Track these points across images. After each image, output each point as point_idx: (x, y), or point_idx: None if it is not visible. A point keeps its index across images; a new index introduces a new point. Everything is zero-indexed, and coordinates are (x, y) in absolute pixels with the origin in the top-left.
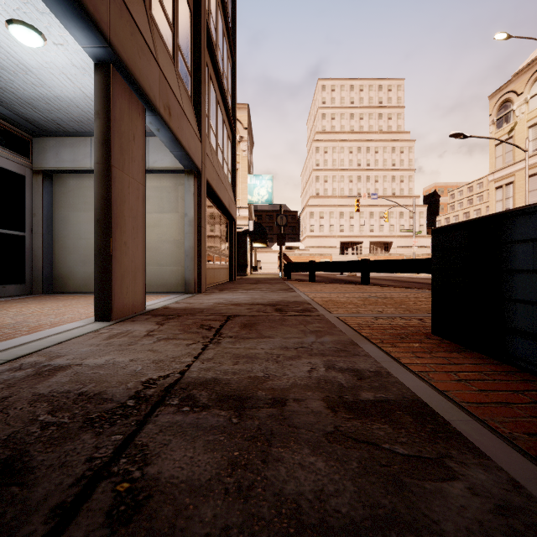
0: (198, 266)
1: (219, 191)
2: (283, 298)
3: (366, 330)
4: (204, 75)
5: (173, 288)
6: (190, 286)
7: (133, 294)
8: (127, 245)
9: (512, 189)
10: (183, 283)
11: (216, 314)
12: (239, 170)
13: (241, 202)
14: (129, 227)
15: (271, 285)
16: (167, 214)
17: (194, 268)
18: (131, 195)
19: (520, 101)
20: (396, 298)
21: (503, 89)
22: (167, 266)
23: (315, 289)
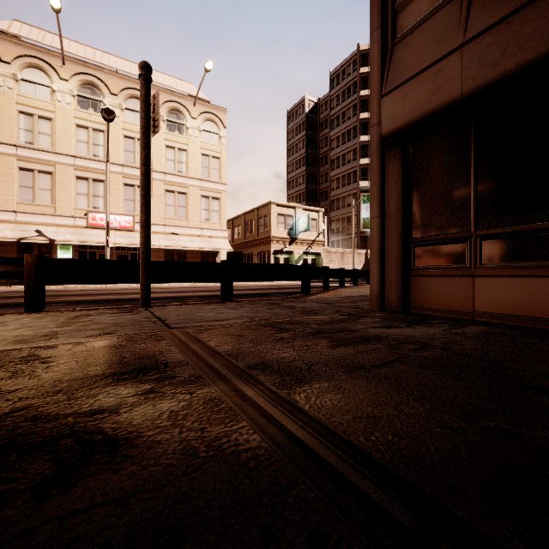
0: None
1: None
2: None
3: None
4: None
5: None
6: None
7: None
8: None
9: None
10: None
11: None
12: None
13: None
14: None
15: None
16: None
17: None
18: None
19: (6, 70)
20: None
21: None
22: None
23: None
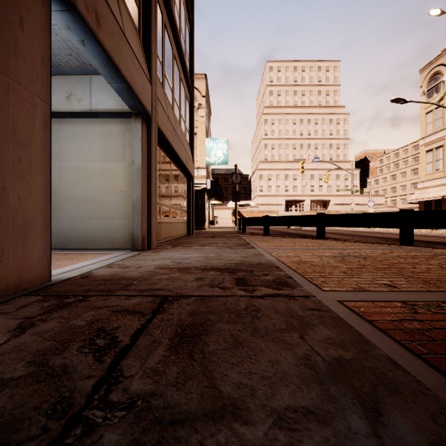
0: (147, 220)
1: (174, 144)
2: (242, 257)
3: (445, 357)
4: (155, 12)
5: (120, 244)
6: (138, 242)
7: (20, 261)
8: (3, 185)
9: (442, 152)
10: (131, 238)
11: (147, 292)
12: (198, 134)
13: (199, 163)
14: (8, 157)
15: (227, 240)
16: (113, 162)
17: (142, 222)
18: (13, 108)
19: None
20: (377, 257)
21: (433, 63)
22: (113, 220)
23: (275, 245)
